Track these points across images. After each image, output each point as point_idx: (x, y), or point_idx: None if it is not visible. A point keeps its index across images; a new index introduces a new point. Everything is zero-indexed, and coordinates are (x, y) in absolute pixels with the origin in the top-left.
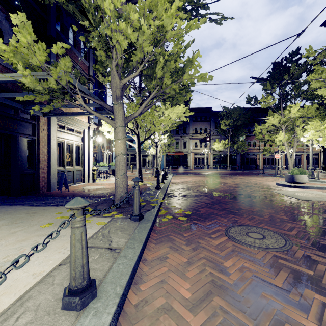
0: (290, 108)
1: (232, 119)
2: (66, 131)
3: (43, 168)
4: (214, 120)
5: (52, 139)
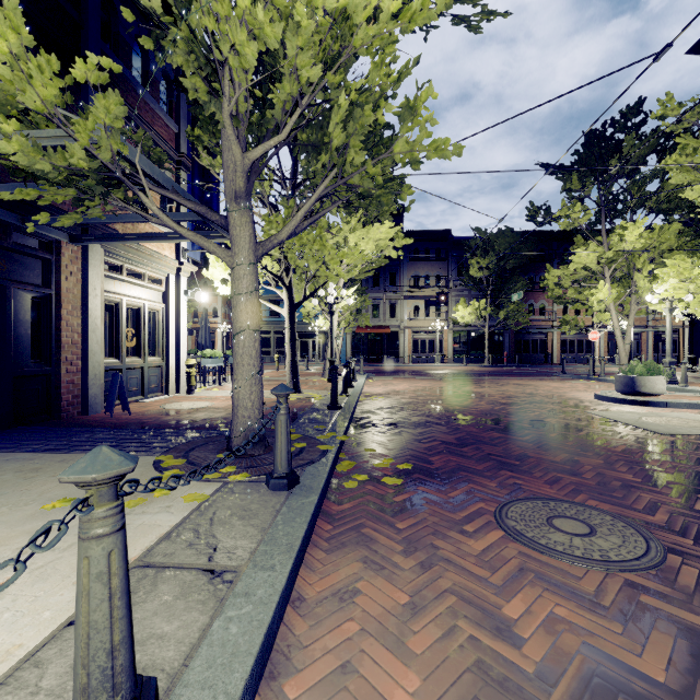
0: (623, 230)
1: (494, 256)
2: (127, 278)
3: (69, 363)
4: (456, 257)
5: (91, 296)
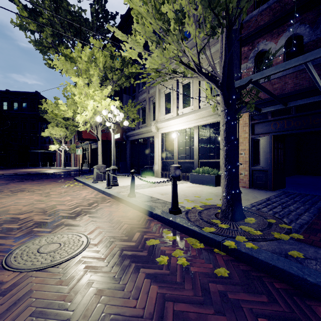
0: None
1: None
2: None
3: None
4: None
5: None
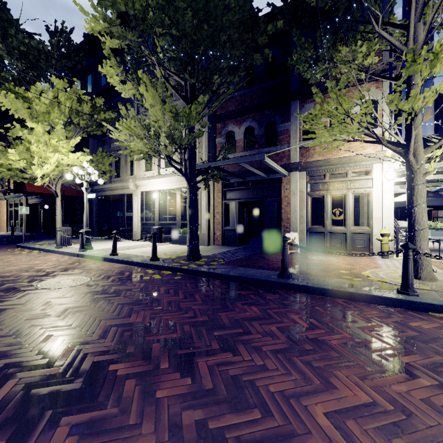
0: None
1: None
2: (329, 180)
3: (286, 227)
4: None
5: (292, 197)
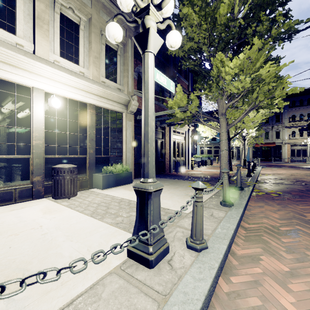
0: None
1: None
2: (176, 134)
3: (167, 158)
4: None
5: (171, 140)
